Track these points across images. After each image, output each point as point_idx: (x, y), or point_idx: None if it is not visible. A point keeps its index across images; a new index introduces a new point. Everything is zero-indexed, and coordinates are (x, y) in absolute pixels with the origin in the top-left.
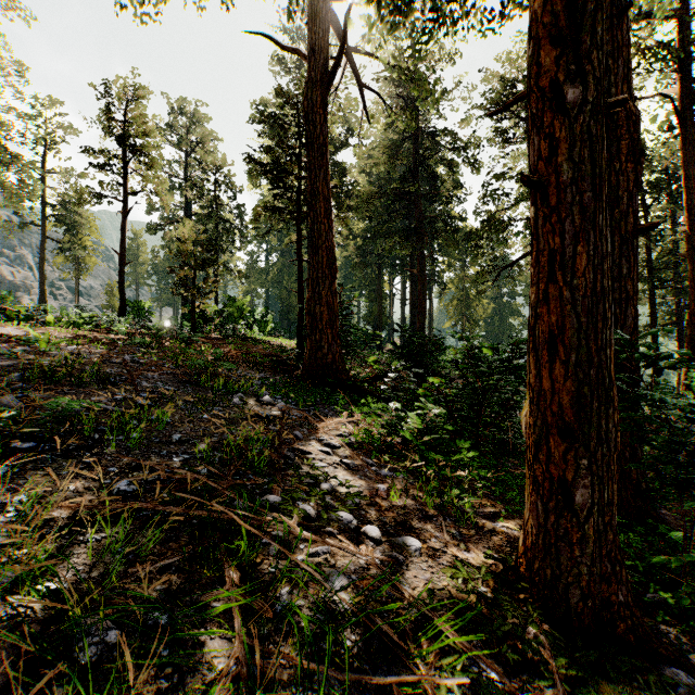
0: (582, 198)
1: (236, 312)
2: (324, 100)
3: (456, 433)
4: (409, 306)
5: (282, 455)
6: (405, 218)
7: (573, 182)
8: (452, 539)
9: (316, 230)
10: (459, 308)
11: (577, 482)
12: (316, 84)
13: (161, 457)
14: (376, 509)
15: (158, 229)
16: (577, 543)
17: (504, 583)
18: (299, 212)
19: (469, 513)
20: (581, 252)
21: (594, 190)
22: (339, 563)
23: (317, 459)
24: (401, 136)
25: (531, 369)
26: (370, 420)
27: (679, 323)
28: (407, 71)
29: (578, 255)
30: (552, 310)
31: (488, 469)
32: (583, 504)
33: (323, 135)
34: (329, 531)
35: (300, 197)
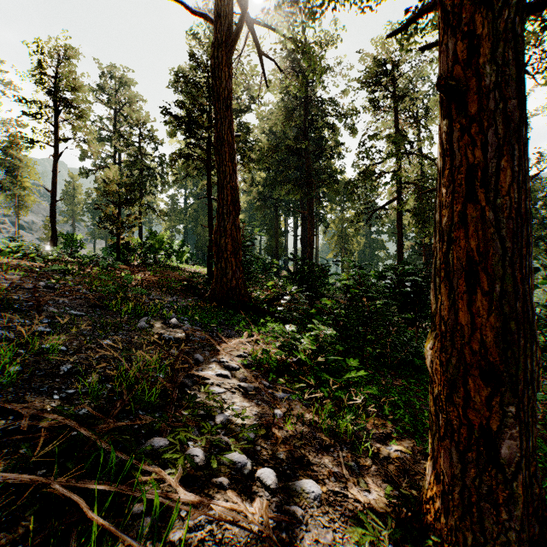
0: (505, 106)
1: (157, 244)
2: (228, 59)
3: (344, 350)
4: (301, 241)
5: (178, 384)
6: (297, 170)
7: (496, 88)
8: (350, 474)
9: (222, 172)
10: (339, 243)
11: (502, 432)
12: (222, 45)
13: (38, 395)
14: (272, 443)
15: (90, 173)
16: (503, 504)
17: (414, 540)
18: (209, 159)
19: (363, 436)
20: (504, 167)
21: (518, 97)
22: (227, 534)
23: (215, 384)
24: (294, 104)
25: (443, 300)
26: (268, 339)
27: None
28: (300, 42)
29: (501, 171)
30: (471, 233)
31: (374, 385)
32: (510, 458)
33: (227, 89)
34: (219, 483)
35: (210, 146)
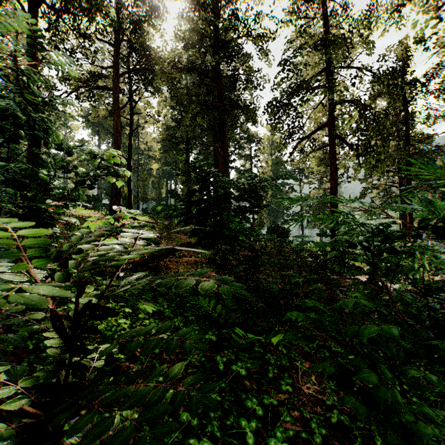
0: None
1: None
2: None
3: None
4: None
5: None
6: None
7: None
8: None
9: None
10: None
11: None
12: None
13: None
14: None
15: None
16: None
17: None
18: None
19: None
20: None
21: None
22: None
23: None
24: None
25: None
26: None
27: (403, 202)
28: None
29: None
30: None
31: None
32: None
33: None
34: None
35: None
